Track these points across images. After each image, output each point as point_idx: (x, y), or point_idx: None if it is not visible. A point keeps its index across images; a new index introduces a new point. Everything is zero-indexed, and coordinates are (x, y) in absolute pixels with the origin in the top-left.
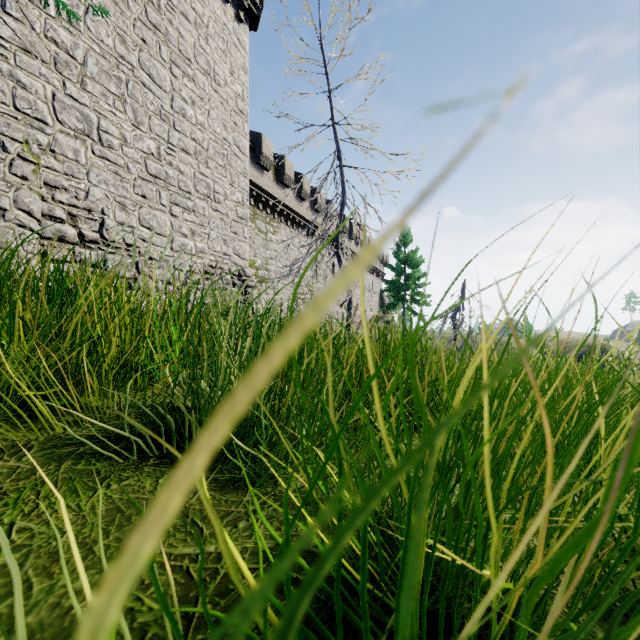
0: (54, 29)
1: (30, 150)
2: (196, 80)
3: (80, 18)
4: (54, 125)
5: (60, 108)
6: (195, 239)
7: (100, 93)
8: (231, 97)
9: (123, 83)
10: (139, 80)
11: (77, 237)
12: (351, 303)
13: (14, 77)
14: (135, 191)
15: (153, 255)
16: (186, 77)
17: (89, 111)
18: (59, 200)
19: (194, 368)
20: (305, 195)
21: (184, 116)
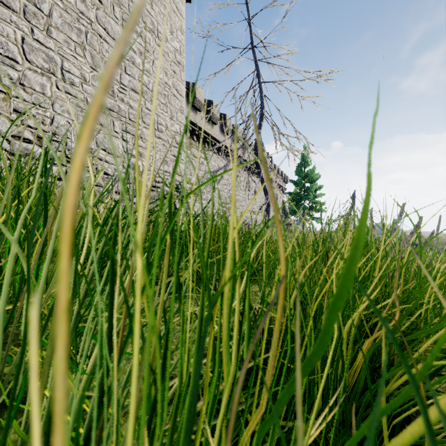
0: None
1: (1, 82)
2: (143, 36)
3: None
4: (23, 63)
5: (28, 50)
6: (142, 159)
7: (63, 40)
8: (171, 51)
9: (83, 34)
10: (96, 32)
11: None
12: (269, 206)
13: None
14: None
15: (108, 171)
16: (135, 33)
17: (54, 54)
18: (27, 124)
19: None
20: (228, 130)
21: (133, 63)
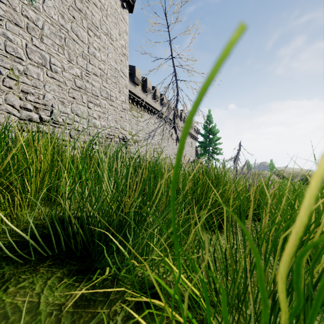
0: (26, 10)
1: (13, 73)
2: (101, 38)
3: (40, 5)
4: (26, 60)
5: (29, 52)
6: (100, 120)
7: (51, 44)
8: (119, 47)
9: (63, 39)
10: (71, 37)
11: (38, 119)
12: None
13: (5, 35)
14: (69, 95)
15: (78, 128)
16: (96, 36)
17: (45, 53)
18: (29, 99)
19: (82, 195)
20: (157, 98)
21: (95, 56)
